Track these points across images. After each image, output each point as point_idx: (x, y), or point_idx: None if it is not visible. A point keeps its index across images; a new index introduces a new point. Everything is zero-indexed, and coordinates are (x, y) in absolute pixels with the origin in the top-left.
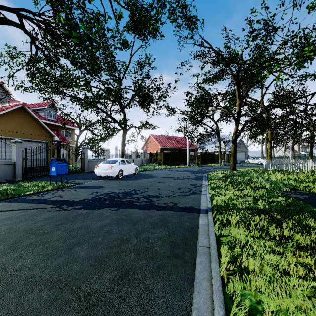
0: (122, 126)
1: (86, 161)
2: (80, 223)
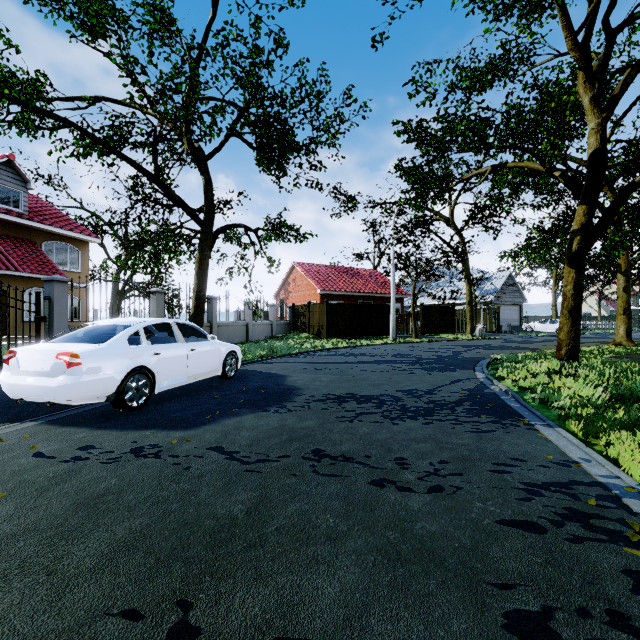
0: (197, 216)
1: (57, 329)
2: None
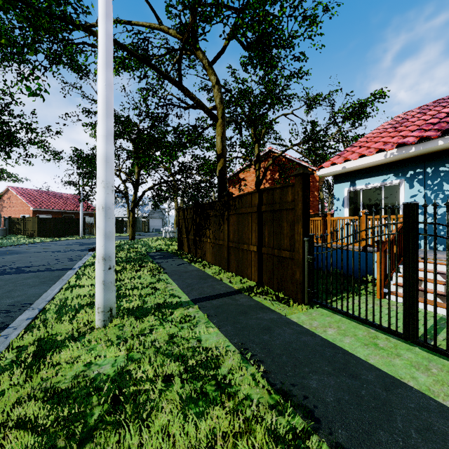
0: None
1: None
2: None
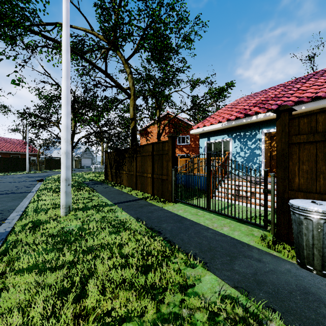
0: None
1: None
2: None
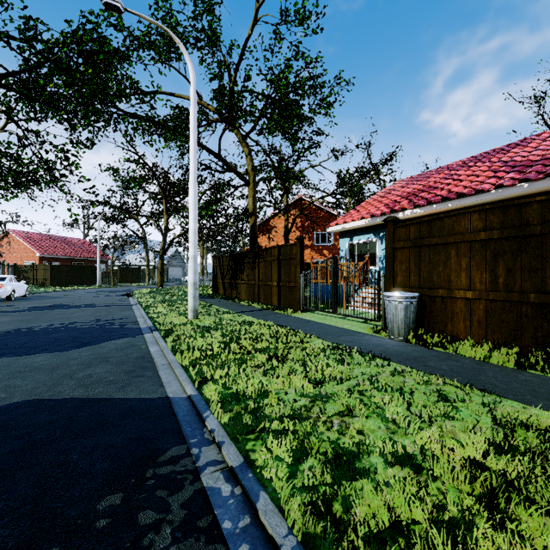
0: None
1: None
2: (58, 312)
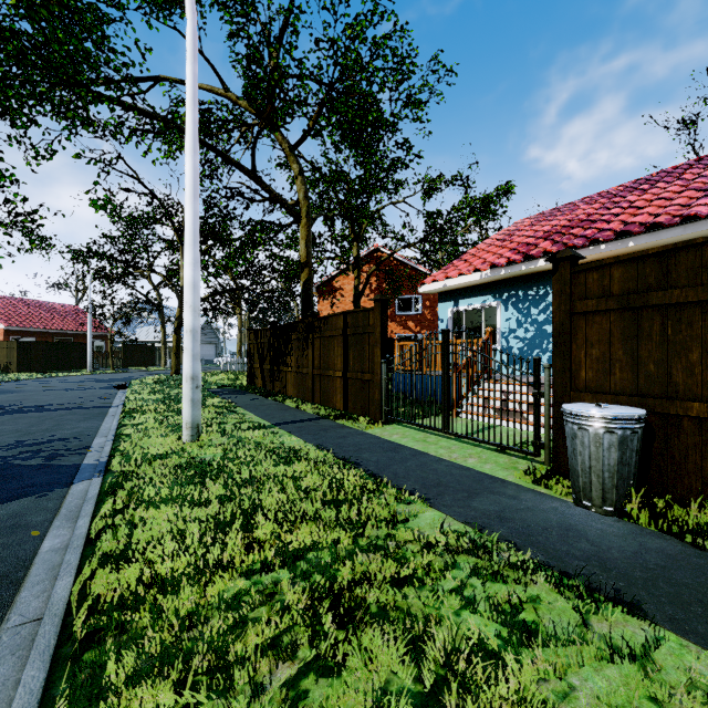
0: None
1: None
2: None
